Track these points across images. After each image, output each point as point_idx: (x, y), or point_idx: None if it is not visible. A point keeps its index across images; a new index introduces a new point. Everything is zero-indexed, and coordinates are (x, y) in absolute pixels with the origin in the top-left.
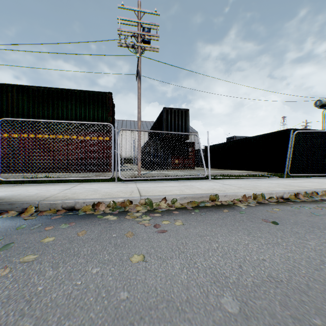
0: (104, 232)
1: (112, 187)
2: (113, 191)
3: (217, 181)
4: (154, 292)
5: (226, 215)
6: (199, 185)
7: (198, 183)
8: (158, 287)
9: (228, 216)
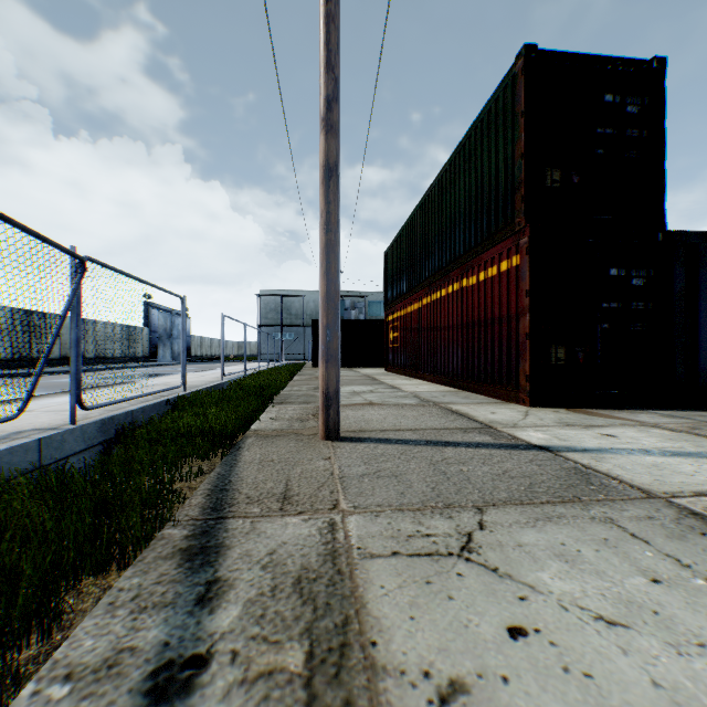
0: None
1: None
2: None
3: None
4: None
5: None
6: None
7: None
8: None
9: None
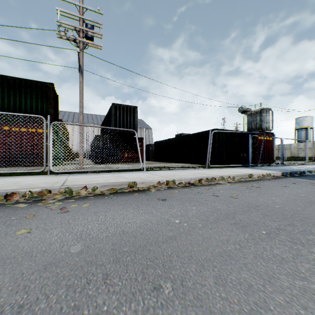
0: (5, 216)
1: (39, 179)
2: (37, 182)
3: (150, 172)
4: (20, 250)
5: (133, 197)
6: (130, 175)
7: (131, 174)
8: (27, 246)
9: (133, 198)
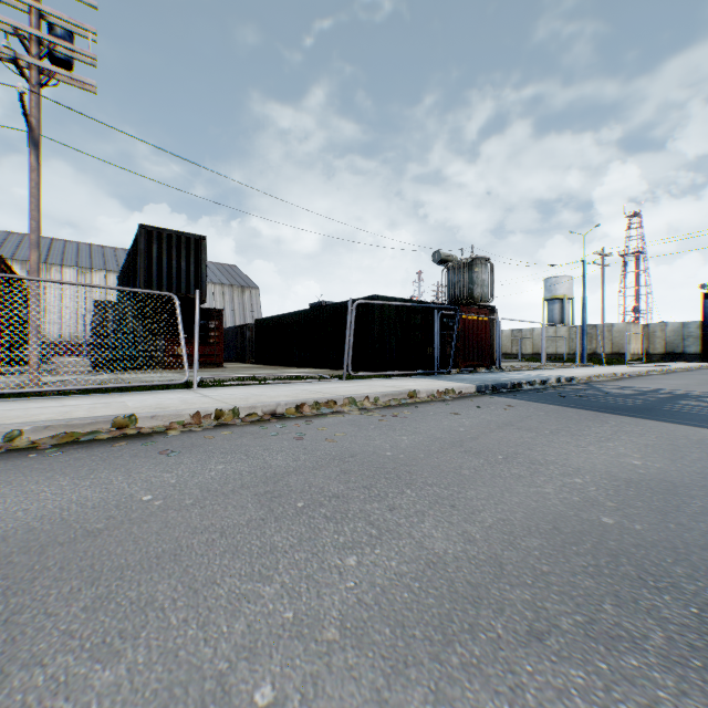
0: None
1: None
2: None
3: (206, 390)
4: None
5: (105, 452)
6: (144, 399)
7: (150, 397)
8: None
9: (104, 453)
